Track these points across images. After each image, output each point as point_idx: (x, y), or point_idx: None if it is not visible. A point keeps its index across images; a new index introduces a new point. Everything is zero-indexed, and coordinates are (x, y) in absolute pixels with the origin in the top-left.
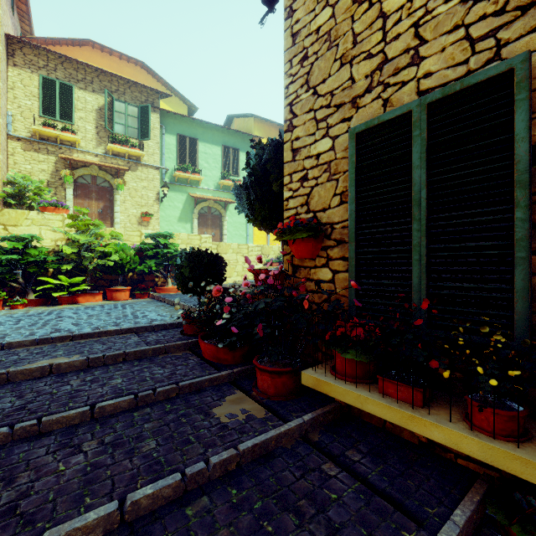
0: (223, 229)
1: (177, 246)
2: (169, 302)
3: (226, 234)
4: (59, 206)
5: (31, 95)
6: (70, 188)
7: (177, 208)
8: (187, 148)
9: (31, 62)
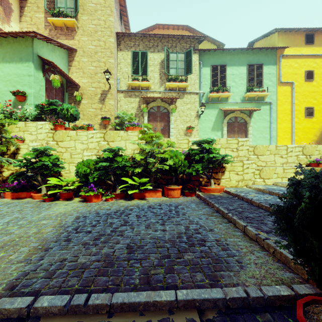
0: (247, 134)
1: (219, 150)
2: (219, 211)
3: (250, 138)
4: (135, 125)
5: (127, 64)
6: (146, 116)
7: (211, 120)
8: (218, 74)
9: (127, 45)
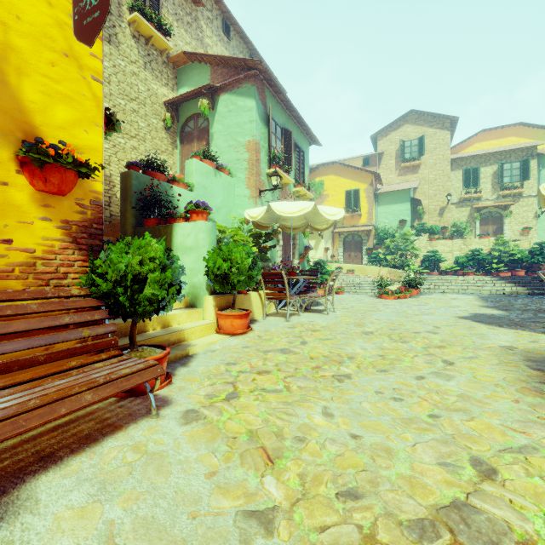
0: None
1: None
2: None
3: None
4: (486, 235)
5: (458, 181)
6: (477, 222)
7: None
8: None
9: (458, 165)
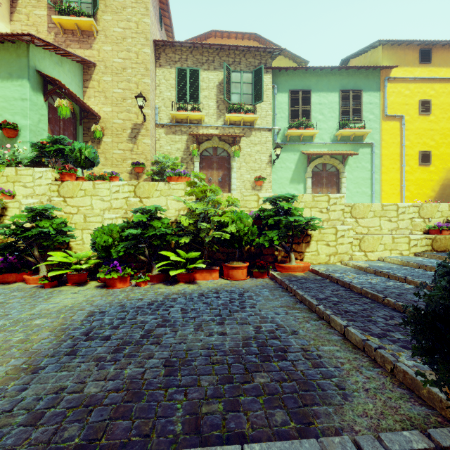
0: (340, 188)
1: (302, 211)
2: (304, 301)
3: (344, 193)
4: (181, 175)
5: (170, 87)
6: (197, 162)
7: (289, 168)
8: (299, 103)
9: (170, 59)
